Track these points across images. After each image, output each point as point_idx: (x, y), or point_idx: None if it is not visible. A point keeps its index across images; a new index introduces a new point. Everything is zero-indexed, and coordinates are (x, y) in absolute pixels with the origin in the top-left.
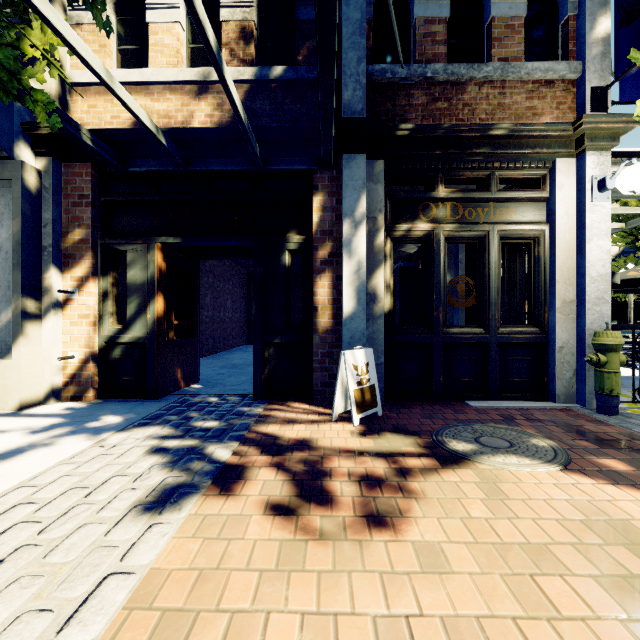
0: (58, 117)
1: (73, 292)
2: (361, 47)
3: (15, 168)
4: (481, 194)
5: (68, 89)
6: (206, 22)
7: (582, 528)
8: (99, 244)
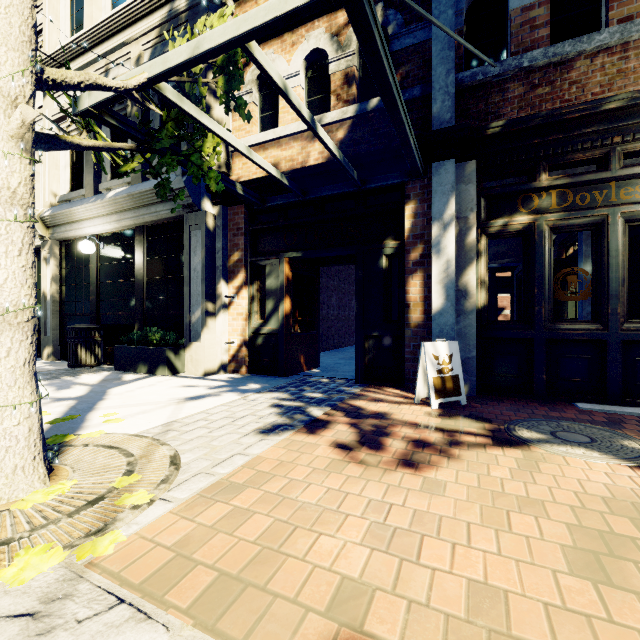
0: (222, 184)
1: (233, 297)
2: (450, 60)
3: (202, 216)
4: (596, 175)
5: (231, 155)
6: (301, 106)
7: (603, 504)
8: (249, 262)
